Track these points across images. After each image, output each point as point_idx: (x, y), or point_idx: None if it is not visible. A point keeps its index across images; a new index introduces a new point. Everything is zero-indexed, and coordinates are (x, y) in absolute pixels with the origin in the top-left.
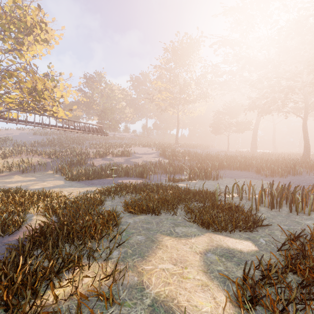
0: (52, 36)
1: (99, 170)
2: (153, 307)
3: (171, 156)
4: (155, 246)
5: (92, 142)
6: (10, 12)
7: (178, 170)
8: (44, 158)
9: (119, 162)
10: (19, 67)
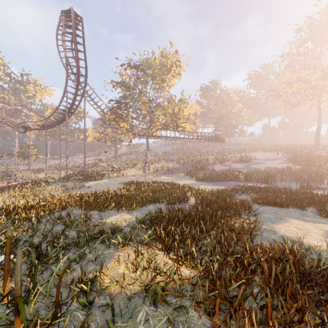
0: (182, 67)
1: (221, 174)
2: (282, 237)
3: (306, 161)
4: (283, 221)
5: (209, 149)
6: (160, 63)
7: (316, 177)
8: (175, 164)
9: (238, 167)
10: (165, 99)
